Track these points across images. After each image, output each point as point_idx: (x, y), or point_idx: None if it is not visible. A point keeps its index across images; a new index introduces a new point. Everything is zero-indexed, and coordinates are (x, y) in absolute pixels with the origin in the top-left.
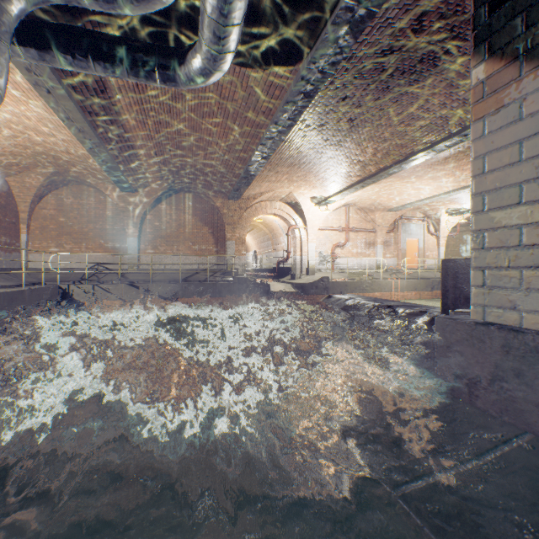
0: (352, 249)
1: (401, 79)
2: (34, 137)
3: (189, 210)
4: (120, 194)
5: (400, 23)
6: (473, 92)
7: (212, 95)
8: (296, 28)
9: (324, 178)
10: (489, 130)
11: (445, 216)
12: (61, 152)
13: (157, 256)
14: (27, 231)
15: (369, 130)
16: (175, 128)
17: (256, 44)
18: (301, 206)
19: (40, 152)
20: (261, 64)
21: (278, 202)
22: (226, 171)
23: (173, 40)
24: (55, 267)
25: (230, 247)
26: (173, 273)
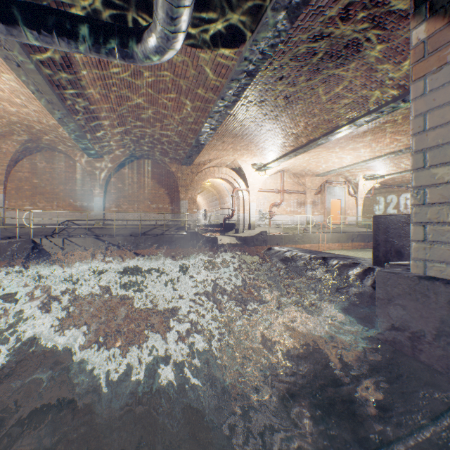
0: (286, 208)
1: (329, 62)
2: (8, 108)
3: (148, 174)
4: (87, 159)
5: (330, 11)
6: (414, 52)
7: (167, 73)
8: (240, 12)
9: (263, 147)
10: (431, 88)
11: (363, 181)
12: (33, 122)
13: (120, 213)
14: (4, 191)
15: (301, 107)
16: (135, 102)
17: (205, 26)
18: (243, 171)
19: (15, 122)
20: (209, 45)
21: (224, 168)
22: (180, 140)
23: (131, 21)
24: (29, 223)
25: (183, 205)
26: (134, 228)
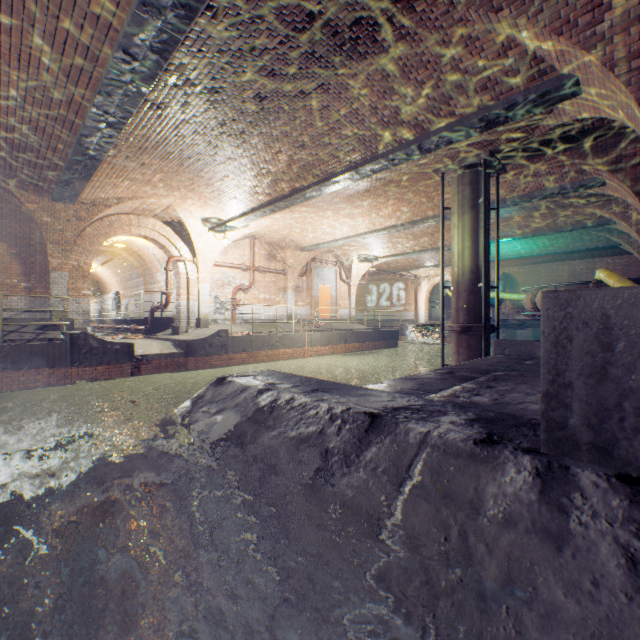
0: (259, 294)
1: (332, 45)
2: None
3: None
4: None
5: None
6: None
7: None
8: None
9: (221, 190)
10: None
11: (357, 263)
12: None
13: None
14: None
15: (284, 125)
16: None
17: None
18: (188, 229)
19: None
20: None
21: (151, 219)
22: (37, 140)
23: None
24: None
25: (58, 282)
26: None
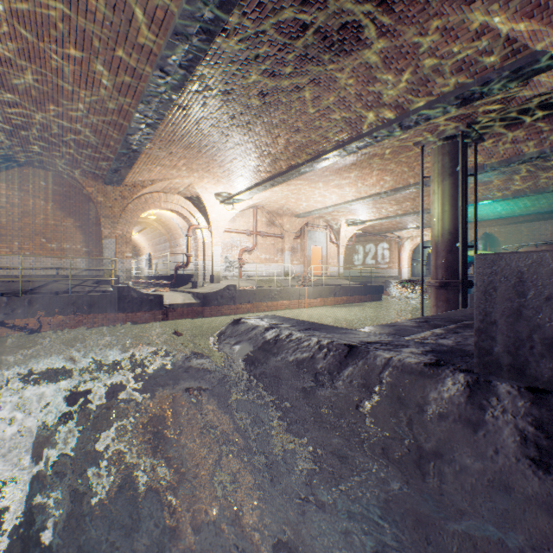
0: (261, 255)
1: (322, 47)
2: None
3: (42, 193)
4: None
5: None
6: None
7: None
8: None
9: (231, 170)
10: None
11: (345, 226)
12: None
13: None
14: None
15: (282, 114)
16: None
17: None
18: (204, 203)
19: None
20: None
21: (176, 195)
22: (96, 140)
23: None
24: None
25: (108, 247)
26: (11, 281)
